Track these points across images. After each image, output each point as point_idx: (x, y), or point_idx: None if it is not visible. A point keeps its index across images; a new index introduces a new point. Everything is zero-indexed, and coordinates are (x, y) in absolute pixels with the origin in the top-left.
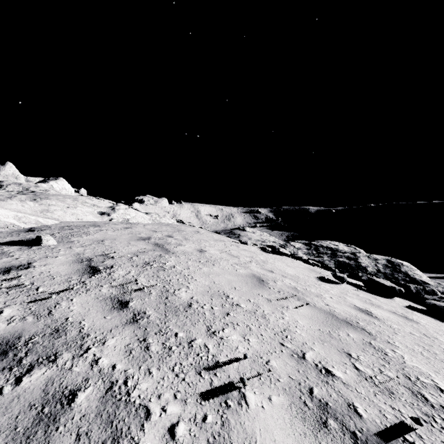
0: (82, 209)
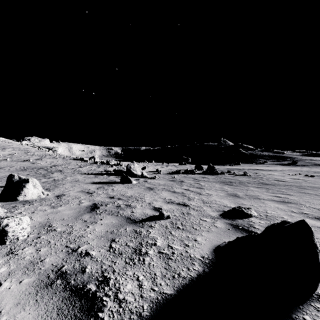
0: None
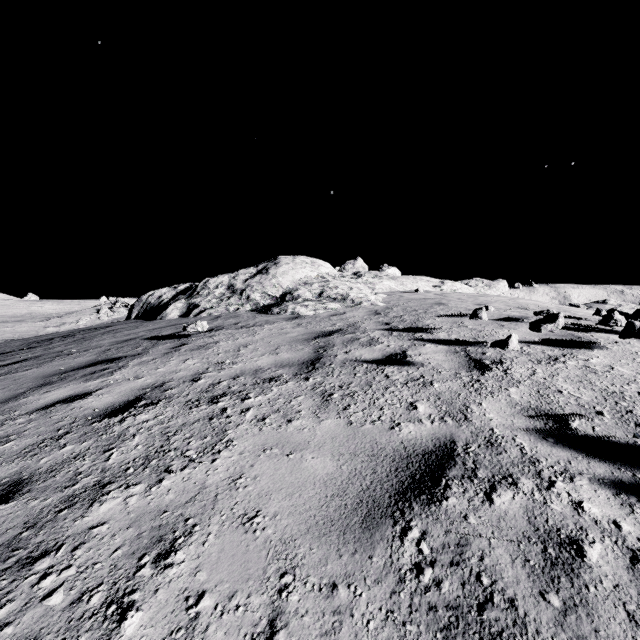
0: (421, 283)
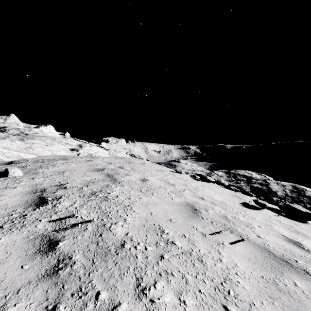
0: (57, 146)
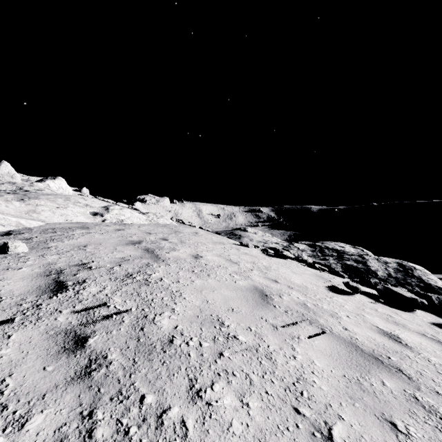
0: (73, 209)
